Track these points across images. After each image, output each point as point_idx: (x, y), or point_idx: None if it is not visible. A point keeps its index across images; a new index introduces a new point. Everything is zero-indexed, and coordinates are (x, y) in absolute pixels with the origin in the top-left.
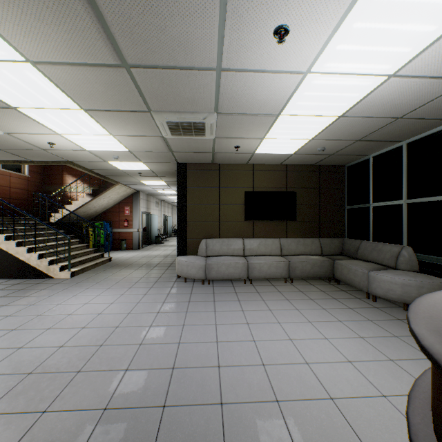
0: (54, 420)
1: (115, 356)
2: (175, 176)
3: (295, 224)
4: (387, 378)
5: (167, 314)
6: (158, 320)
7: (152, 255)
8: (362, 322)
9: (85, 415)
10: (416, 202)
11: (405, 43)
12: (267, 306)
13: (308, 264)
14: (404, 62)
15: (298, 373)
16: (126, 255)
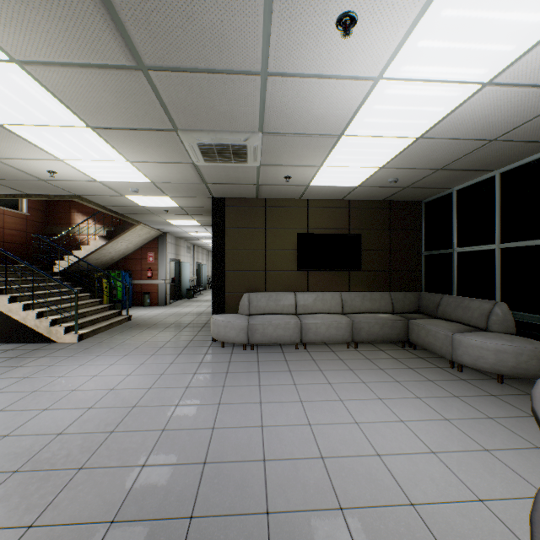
0: (43, 539)
1: (129, 446)
2: (210, 214)
3: (360, 274)
4: (482, 475)
5: (198, 389)
6: (187, 397)
7: (182, 312)
8: (447, 398)
9: (85, 531)
10: (512, 246)
11: (507, 39)
12: (326, 379)
13: (376, 324)
14: (504, 65)
15: (368, 470)
16: (150, 312)
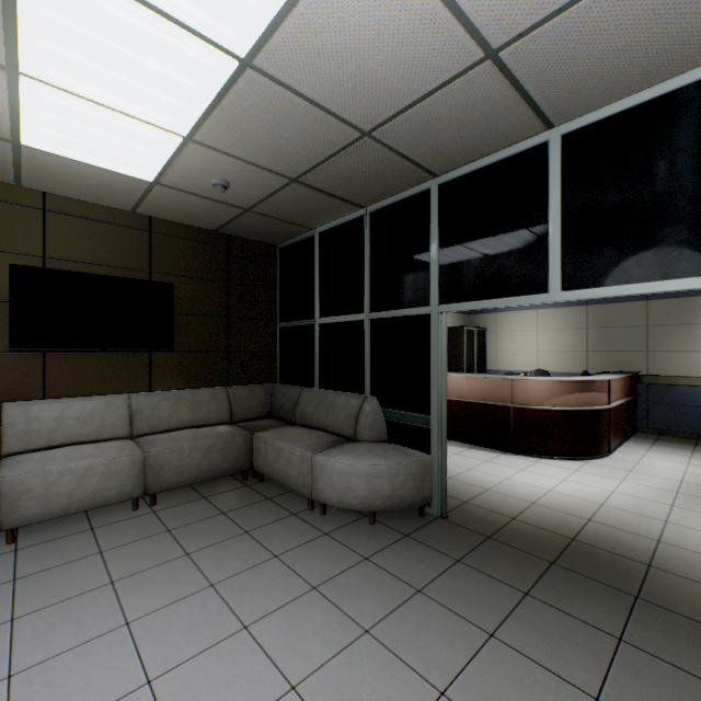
0: None
1: None
2: None
3: (175, 357)
4: None
5: None
6: None
7: None
8: (300, 603)
9: None
10: (383, 317)
11: None
12: (8, 658)
13: (196, 450)
14: None
15: None
16: None
